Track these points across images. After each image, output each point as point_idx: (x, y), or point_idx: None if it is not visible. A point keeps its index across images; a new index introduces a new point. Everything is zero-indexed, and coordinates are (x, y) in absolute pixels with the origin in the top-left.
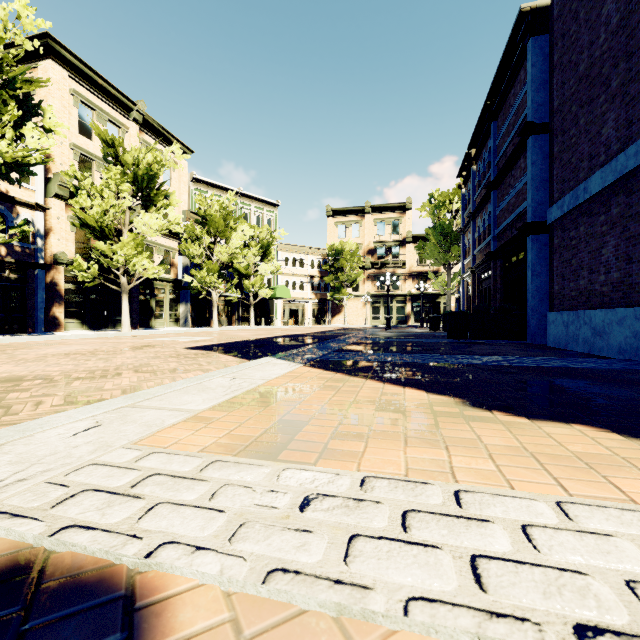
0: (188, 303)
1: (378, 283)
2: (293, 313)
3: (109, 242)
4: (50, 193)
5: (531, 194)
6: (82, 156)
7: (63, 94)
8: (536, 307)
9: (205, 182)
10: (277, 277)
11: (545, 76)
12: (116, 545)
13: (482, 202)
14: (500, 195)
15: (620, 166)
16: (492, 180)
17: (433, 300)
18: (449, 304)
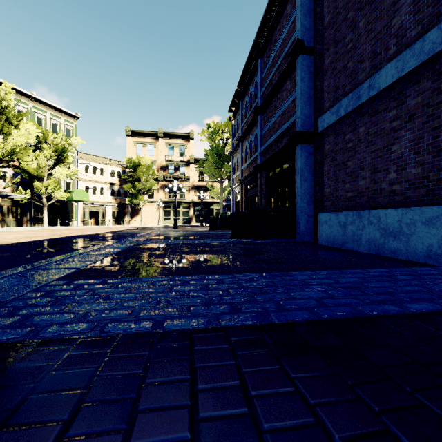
0: None
1: (167, 189)
2: (94, 215)
3: None
4: None
5: (301, 107)
6: None
7: None
8: (304, 209)
9: None
10: (77, 182)
11: (311, 5)
12: None
13: (249, 127)
14: (266, 118)
15: (430, 45)
16: (260, 105)
17: (209, 206)
18: (222, 209)
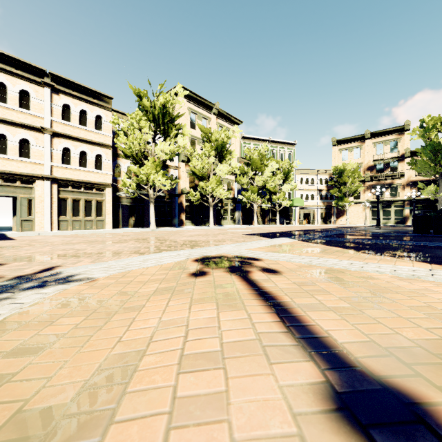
0: (240, 211)
1: (369, 194)
2: (306, 216)
3: (205, 181)
4: (180, 160)
5: None
6: (192, 139)
7: (185, 111)
8: None
9: (249, 138)
10: (294, 192)
11: None
12: (252, 256)
13: None
14: None
15: None
16: None
17: (433, 204)
18: (441, 207)
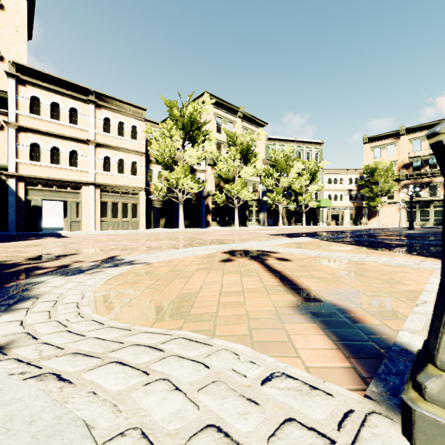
0: (265, 212)
1: (401, 194)
2: (334, 217)
3: (230, 184)
4: (206, 164)
5: None
6: (217, 143)
7: (211, 116)
8: None
9: (274, 139)
10: (322, 192)
11: None
12: (271, 250)
13: None
14: None
15: None
16: None
17: None
18: None
